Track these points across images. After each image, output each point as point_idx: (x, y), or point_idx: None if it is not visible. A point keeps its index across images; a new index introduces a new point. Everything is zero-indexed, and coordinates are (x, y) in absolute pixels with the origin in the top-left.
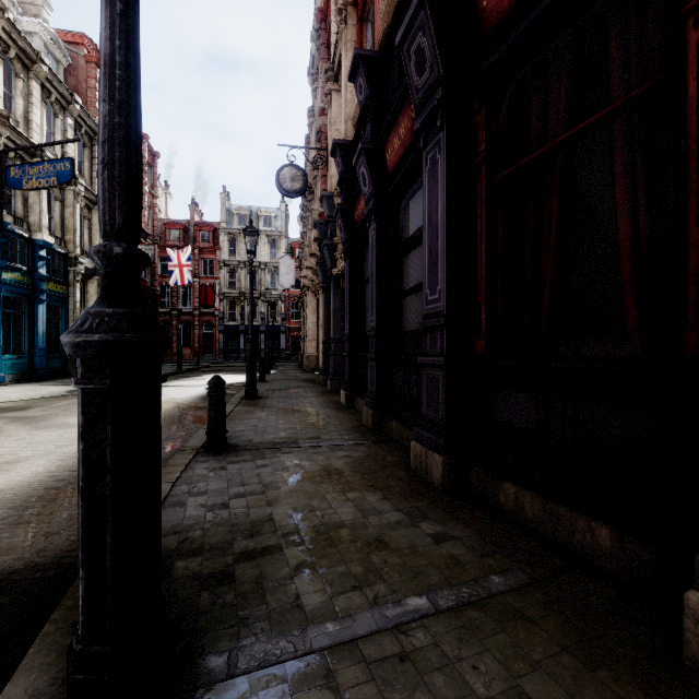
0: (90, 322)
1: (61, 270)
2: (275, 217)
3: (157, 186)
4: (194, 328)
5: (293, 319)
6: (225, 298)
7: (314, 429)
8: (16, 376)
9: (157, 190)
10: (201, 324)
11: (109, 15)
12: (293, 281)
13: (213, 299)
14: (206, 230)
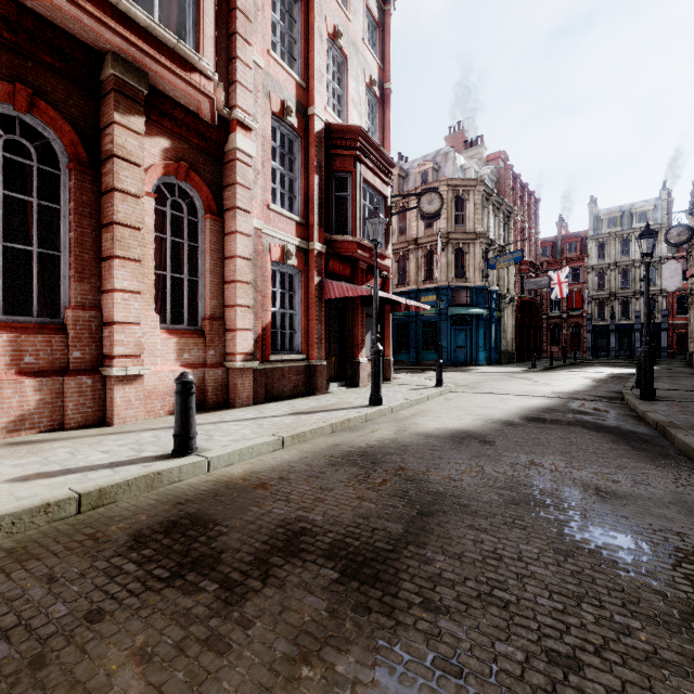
0: (645, 348)
1: (497, 303)
2: (653, 209)
3: (538, 224)
4: (562, 329)
5: (678, 315)
6: (593, 300)
7: (692, 389)
8: (485, 362)
9: (538, 227)
10: (568, 326)
11: (646, 307)
12: (678, 283)
13: (580, 303)
14: (573, 242)
